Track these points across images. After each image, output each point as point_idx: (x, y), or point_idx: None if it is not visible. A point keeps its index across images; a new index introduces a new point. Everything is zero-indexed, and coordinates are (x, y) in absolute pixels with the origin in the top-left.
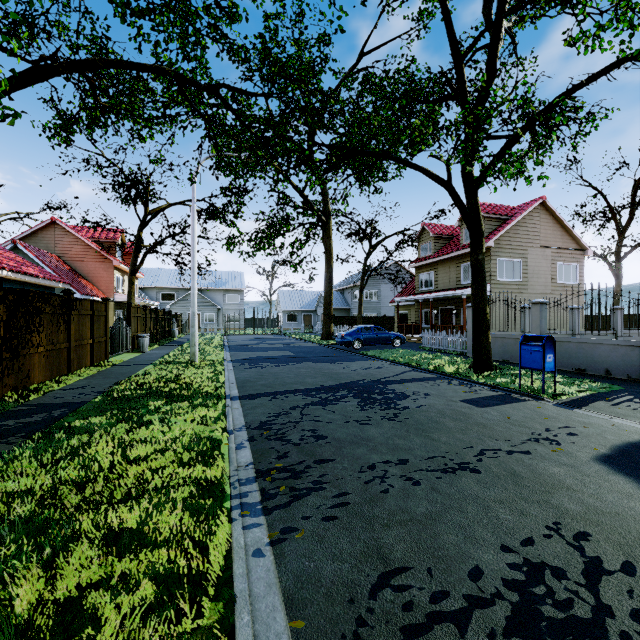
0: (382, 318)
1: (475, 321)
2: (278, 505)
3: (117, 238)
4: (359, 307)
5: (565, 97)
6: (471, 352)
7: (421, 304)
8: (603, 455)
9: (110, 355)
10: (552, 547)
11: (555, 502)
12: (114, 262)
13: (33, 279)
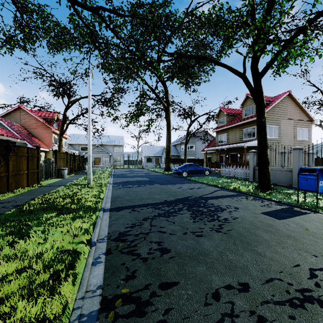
0: (197, 160)
1: (260, 159)
2: None
3: (54, 116)
4: (185, 154)
5: None
6: (252, 178)
7: (220, 151)
8: None
9: (41, 180)
10: None
11: None
12: (52, 129)
13: None
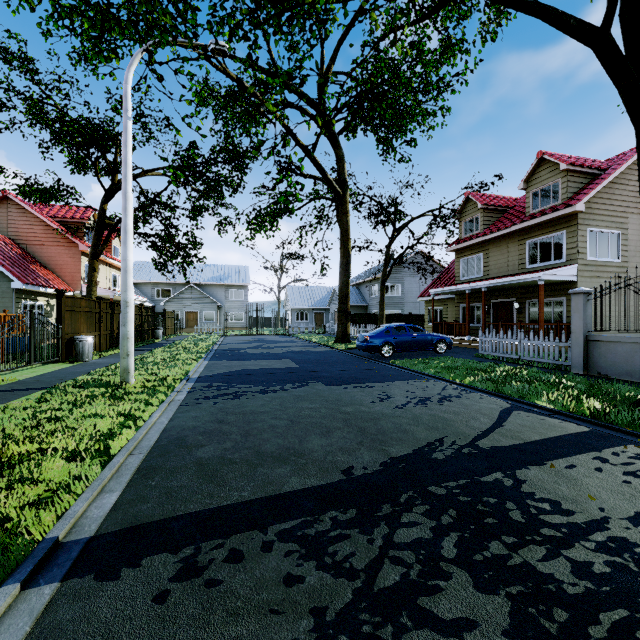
0: (407, 316)
1: None
2: None
3: (86, 217)
4: (381, 302)
5: None
6: (581, 366)
7: (468, 296)
8: None
9: None
10: None
11: None
12: (81, 246)
13: None
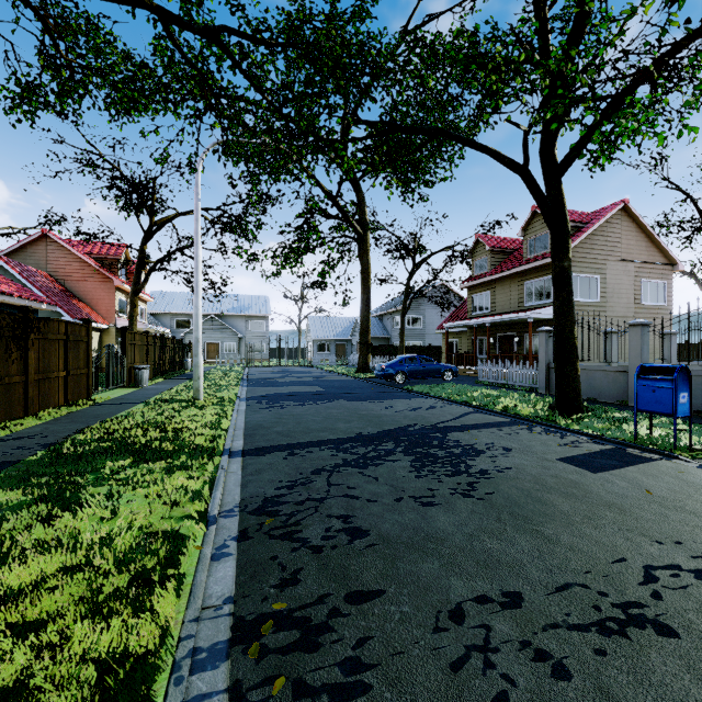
0: (427, 347)
1: (559, 348)
2: None
3: (119, 254)
4: (401, 335)
5: None
6: (544, 388)
7: (476, 330)
8: None
9: (94, 391)
10: None
11: None
12: (116, 282)
13: (5, 298)
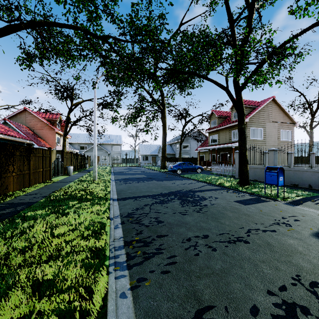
0: (191, 158)
1: (240, 159)
2: (136, 263)
3: (57, 118)
4: (179, 153)
5: (292, 37)
6: (237, 175)
7: (211, 151)
8: (316, 232)
9: (52, 177)
10: (298, 292)
11: (294, 262)
12: (56, 130)
13: (13, 138)
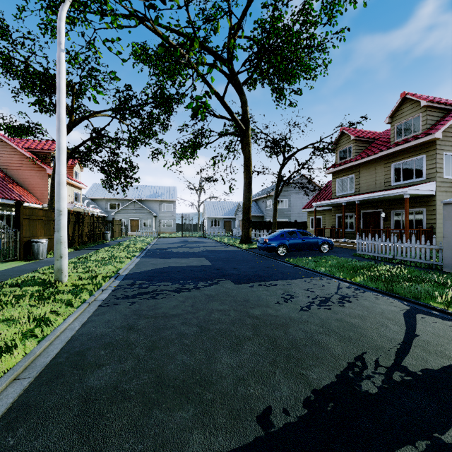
0: (294, 223)
1: None
2: None
3: (52, 149)
4: (274, 213)
5: None
6: None
7: (344, 207)
8: None
9: None
10: None
11: None
12: (48, 170)
13: None
